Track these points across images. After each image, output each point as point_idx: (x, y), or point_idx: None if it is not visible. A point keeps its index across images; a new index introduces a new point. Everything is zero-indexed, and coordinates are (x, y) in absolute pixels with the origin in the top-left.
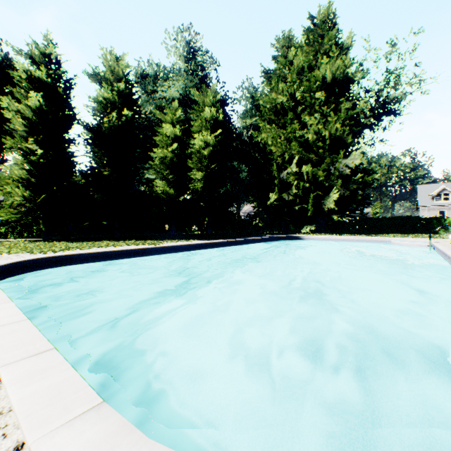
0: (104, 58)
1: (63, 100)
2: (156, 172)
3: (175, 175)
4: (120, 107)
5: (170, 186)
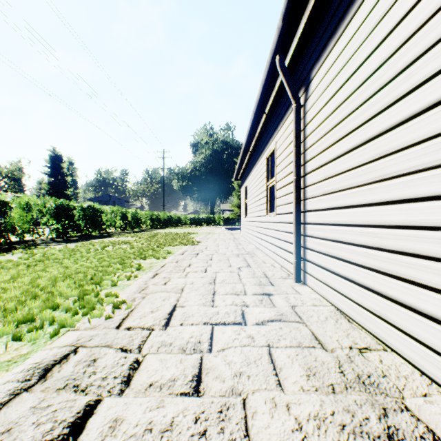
0: None
1: None
2: None
3: None
4: None
5: None
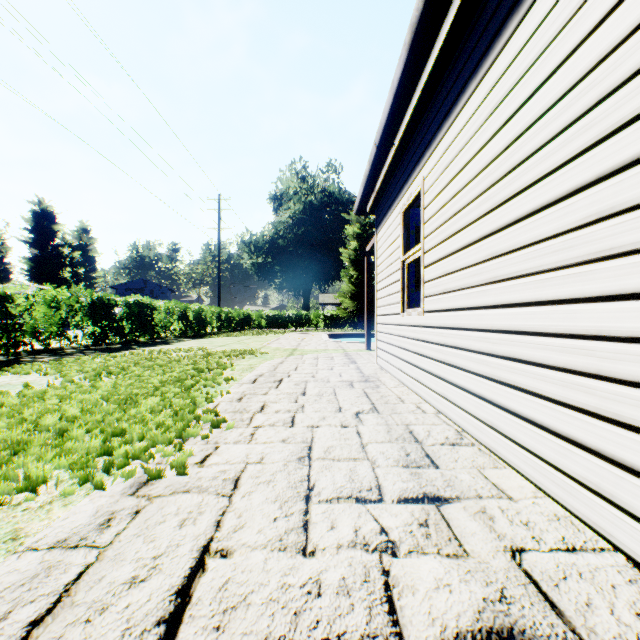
0: None
1: (367, 239)
2: None
3: None
4: None
5: None
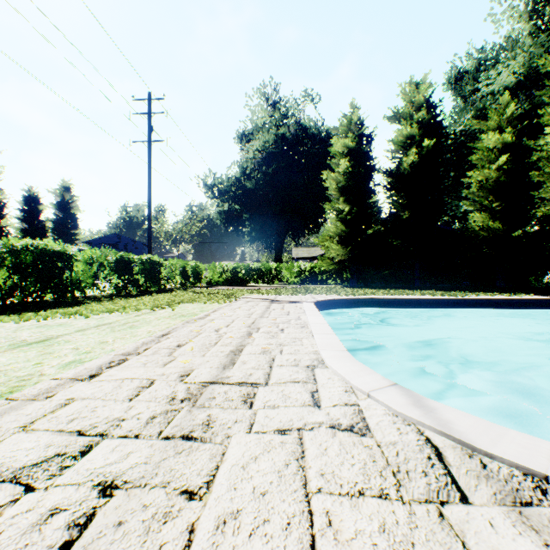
0: (402, 94)
1: (364, 156)
2: (471, 202)
3: (503, 200)
4: (420, 139)
5: (492, 218)
